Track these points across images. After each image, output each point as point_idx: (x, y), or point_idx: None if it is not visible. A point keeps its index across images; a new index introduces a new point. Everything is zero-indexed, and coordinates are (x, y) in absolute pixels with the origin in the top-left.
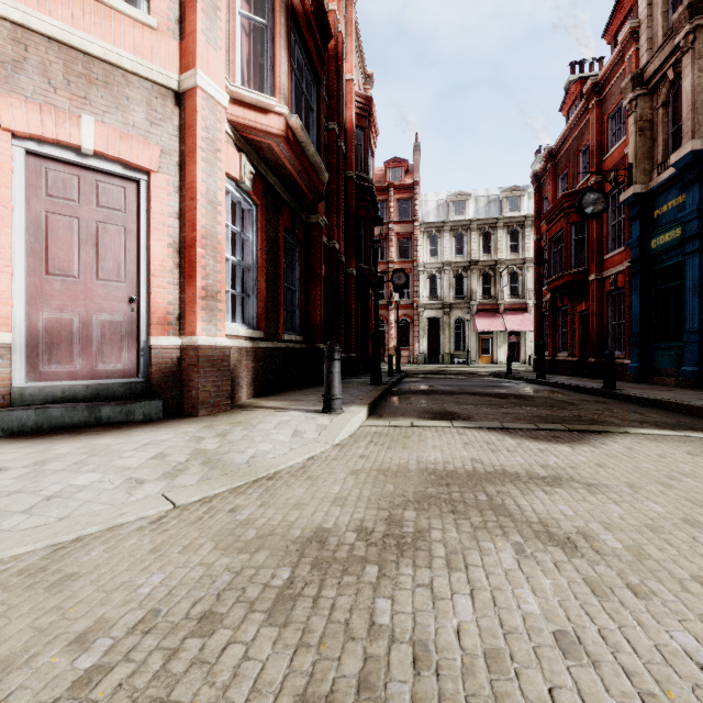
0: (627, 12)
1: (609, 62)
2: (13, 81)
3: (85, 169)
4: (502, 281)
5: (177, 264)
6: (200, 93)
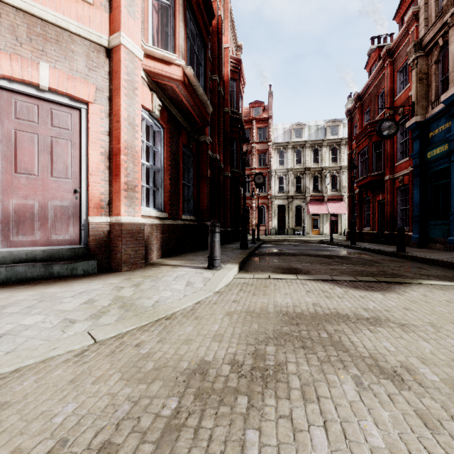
0: (410, 2)
1: (398, 35)
2: None
3: (42, 100)
4: (326, 181)
5: (107, 166)
6: (123, 49)
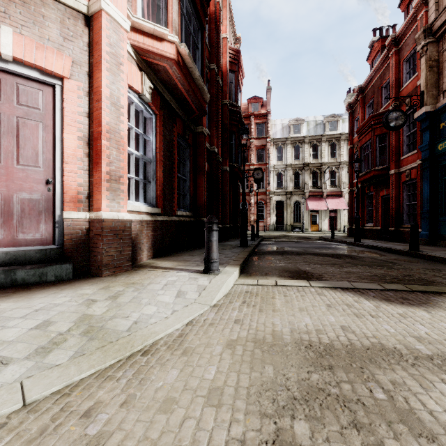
0: None
1: (405, 22)
2: None
3: (6, 73)
4: (325, 177)
5: (86, 153)
6: (104, 15)
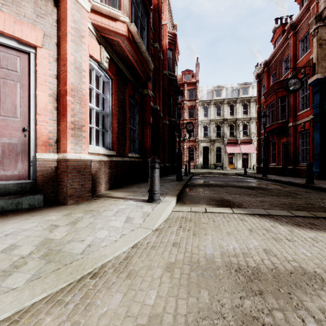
0: None
1: (300, 11)
2: None
3: None
4: (239, 128)
5: (55, 107)
6: None
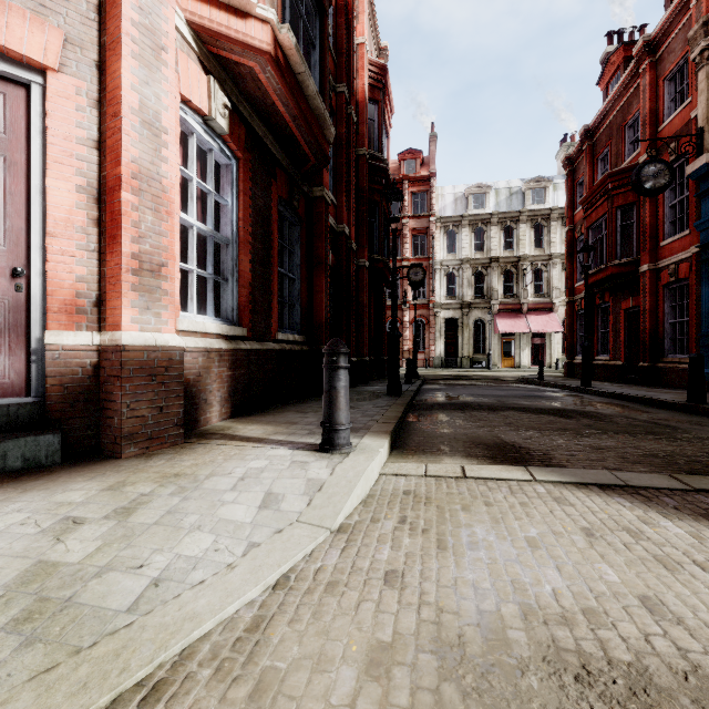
0: None
1: (667, 12)
2: None
3: None
4: (526, 279)
5: (94, 219)
6: None
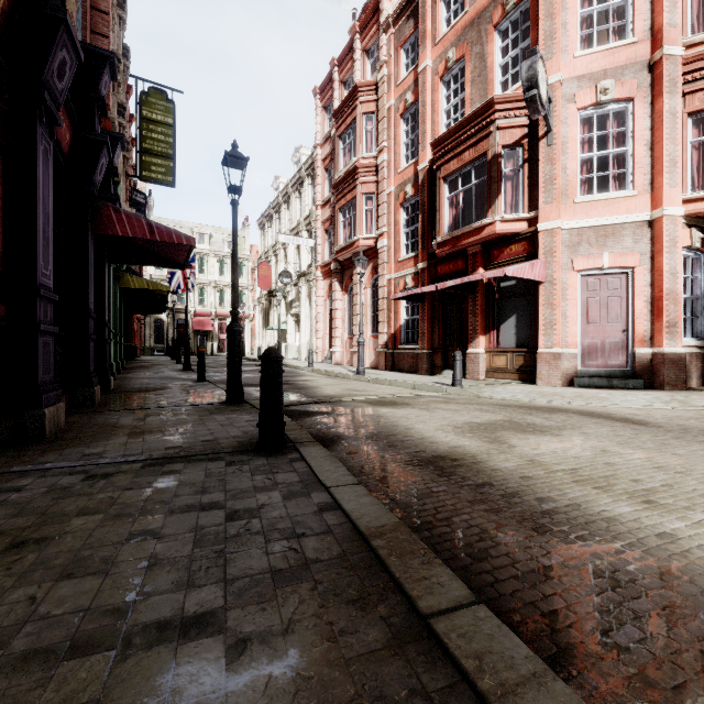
0: None
1: None
2: (577, 251)
3: (602, 275)
4: None
5: (649, 310)
6: (664, 218)
